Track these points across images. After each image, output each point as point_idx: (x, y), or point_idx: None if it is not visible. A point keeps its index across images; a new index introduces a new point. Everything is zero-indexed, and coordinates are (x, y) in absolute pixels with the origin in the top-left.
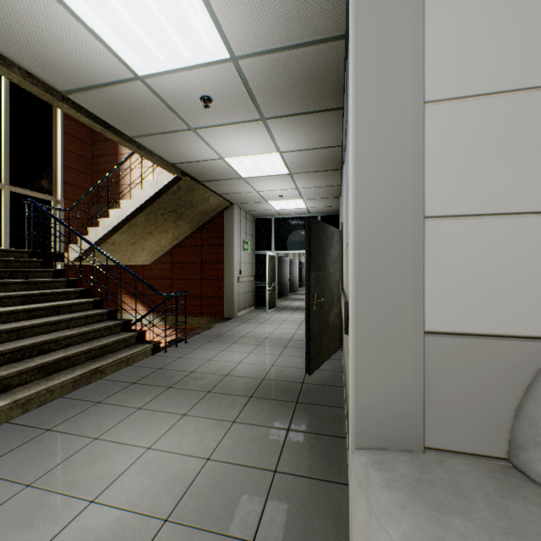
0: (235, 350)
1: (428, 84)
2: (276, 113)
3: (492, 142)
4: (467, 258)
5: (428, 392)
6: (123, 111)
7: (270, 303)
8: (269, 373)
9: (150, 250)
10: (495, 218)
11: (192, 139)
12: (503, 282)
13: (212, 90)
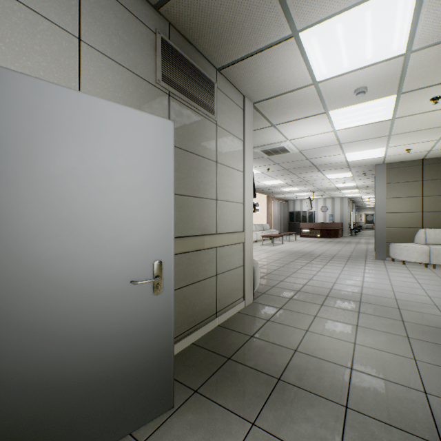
0: None
1: None
2: None
3: None
4: None
5: None
6: None
7: None
8: None
9: None
10: None
11: None
12: None
13: None
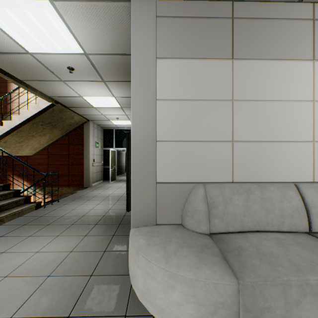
0: (89, 203)
1: (158, 93)
2: (111, 79)
3: (178, 116)
4: (170, 156)
5: (158, 204)
6: (17, 66)
7: (112, 177)
8: (107, 213)
9: (33, 146)
10: (179, 142)
11: (62, 85)
12: (181, 164)
13: (74, 65)
